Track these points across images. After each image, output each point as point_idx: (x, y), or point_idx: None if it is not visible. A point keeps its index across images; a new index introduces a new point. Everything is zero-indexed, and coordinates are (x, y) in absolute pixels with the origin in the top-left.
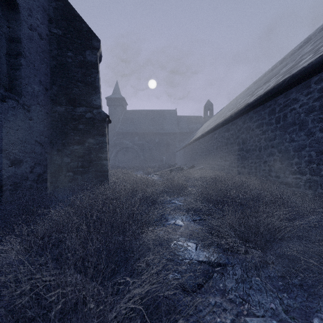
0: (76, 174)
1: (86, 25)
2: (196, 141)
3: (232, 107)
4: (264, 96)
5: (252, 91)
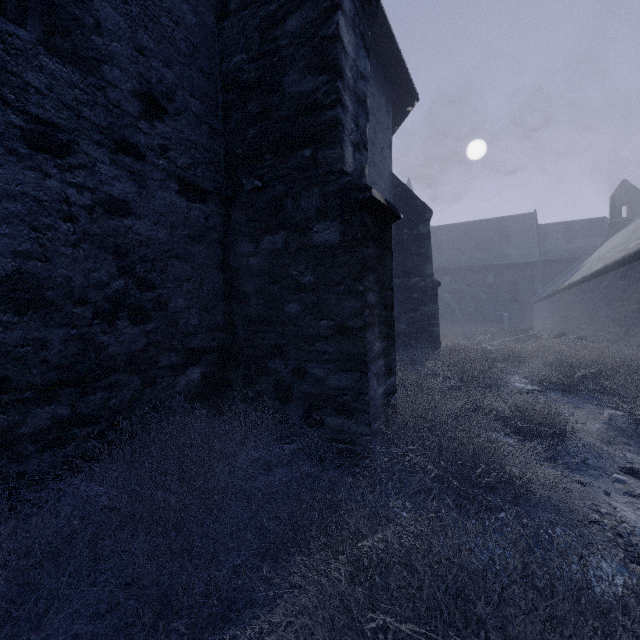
0: (411, 339)
1: (420, 201)
2: (573, 286)
3: None
4: None
5: None
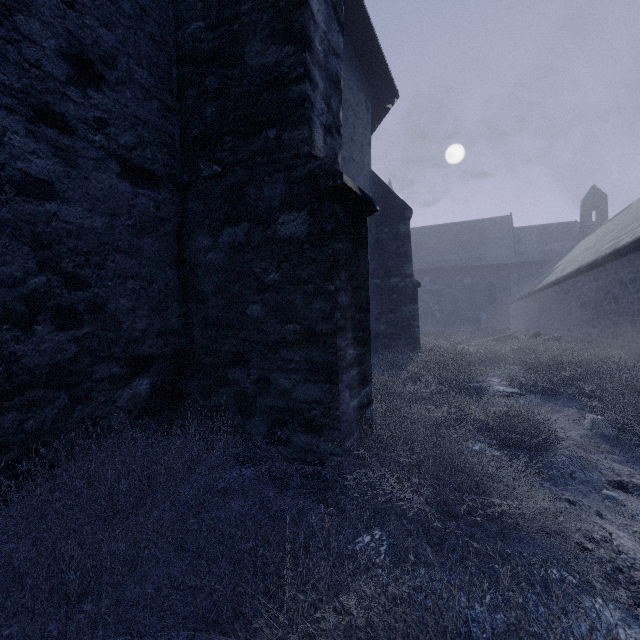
0: (391, 341)
1: (400, 200)
2: (547, 287)
3: (624, 227)
4: (632, 245)
5: None
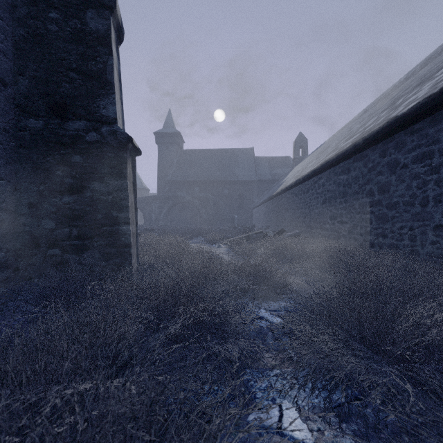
0: (68, 251)
1: None
2: (285, 191)
3: (345, 137)
4: (441, 95)
5: (379, 108)
